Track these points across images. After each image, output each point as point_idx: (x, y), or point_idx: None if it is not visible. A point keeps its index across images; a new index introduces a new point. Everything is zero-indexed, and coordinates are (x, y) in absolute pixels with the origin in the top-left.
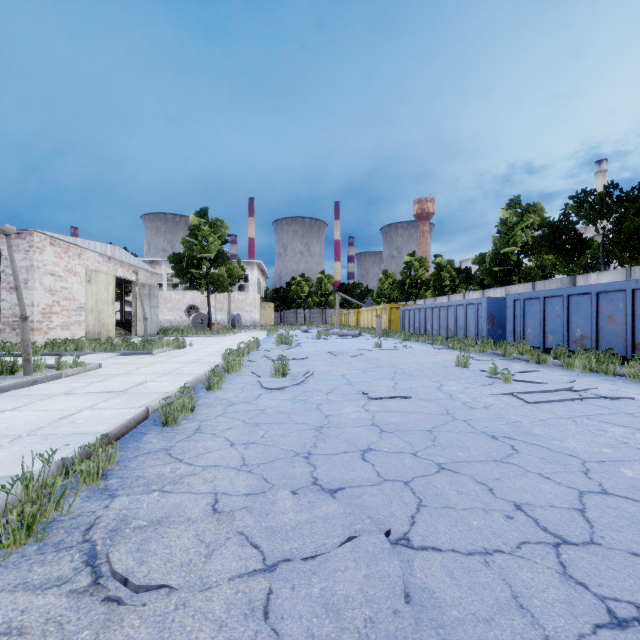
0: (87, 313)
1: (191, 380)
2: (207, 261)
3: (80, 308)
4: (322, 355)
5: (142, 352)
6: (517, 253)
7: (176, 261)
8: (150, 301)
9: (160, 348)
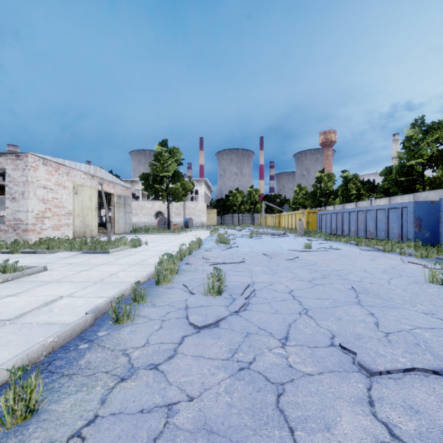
0: (74, 217)
1: (100, 304)
2: (167, 179)
3: (68, 213)
4: (258, 257)
5: (100, 251)
6: (421, 165)
7: (144, 179)
8: (125, 208)
9: (119, 246)
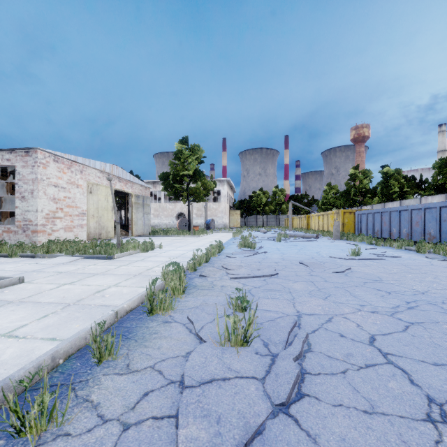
0: (89, 218)
1: (14, 374)
2: (187, 178)
3: (82, 214)
4: (293, 267)
5: (103, 256)
6: None
7: (164, 178)
8: (143, 209)
9: (129, 250)
